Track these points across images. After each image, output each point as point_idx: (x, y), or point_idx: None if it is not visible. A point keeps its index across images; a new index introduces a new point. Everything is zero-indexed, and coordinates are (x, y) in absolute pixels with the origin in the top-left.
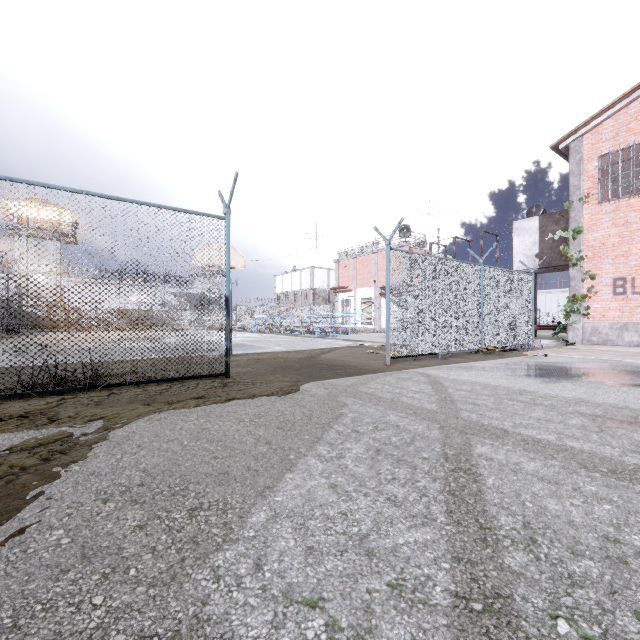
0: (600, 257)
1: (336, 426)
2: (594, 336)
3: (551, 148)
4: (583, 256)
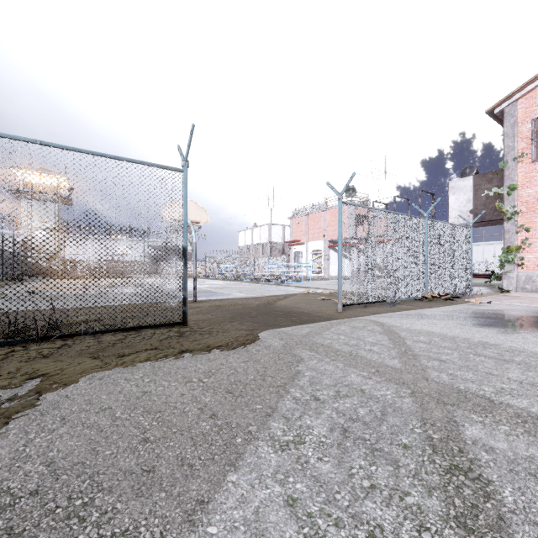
0: (534, 211)
1: (292, 390)
2: (528, 284)
3: (487, 113)
4: (517, 211)
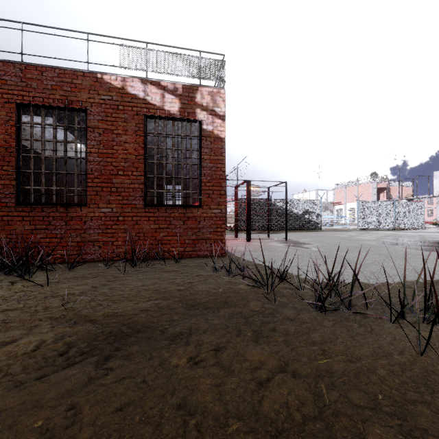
0: None
1: (347, 233)
2: None
3: None
4: None
